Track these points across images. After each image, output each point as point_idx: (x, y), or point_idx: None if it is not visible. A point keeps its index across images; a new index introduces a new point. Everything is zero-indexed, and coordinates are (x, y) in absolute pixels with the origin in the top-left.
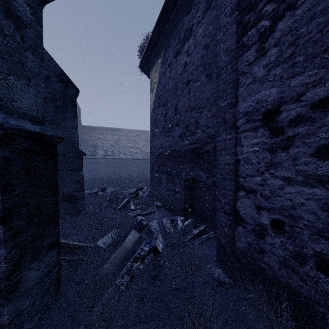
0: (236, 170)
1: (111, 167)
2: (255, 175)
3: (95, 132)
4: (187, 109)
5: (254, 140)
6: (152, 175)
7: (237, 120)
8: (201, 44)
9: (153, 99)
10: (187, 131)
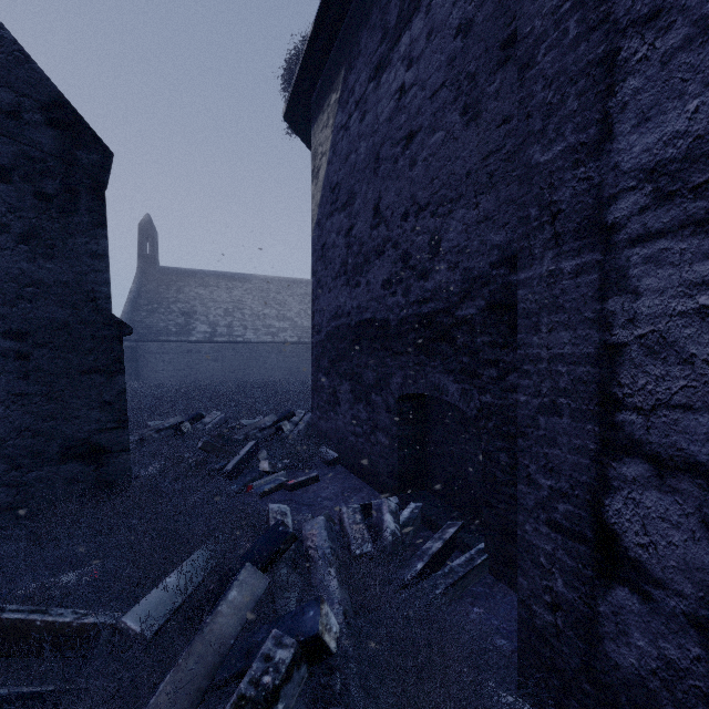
0: (606, 383)
1: (225, 361)
2: (705, 405)
3: (191, 283)
4: (408, 210)
5: (699, 268)
6: (316, 382)
7: (609, 201)
8: (447, 26)
9: (320, 197)
10: (406, 269)
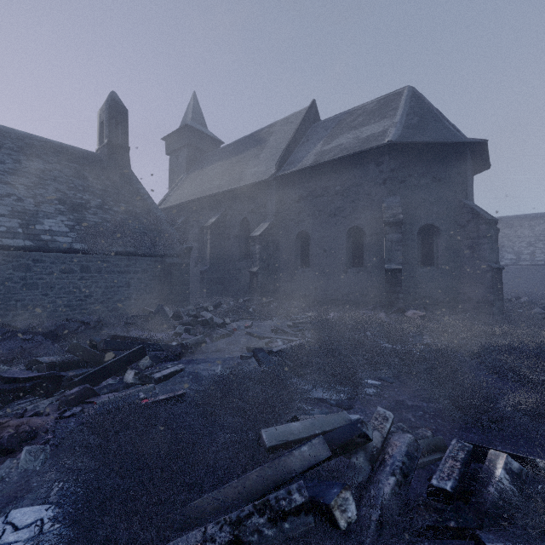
0: None
1: (527, 278)
2: None
3: (498, 227)
4: None
5: None
6: None
7: None
8: None
9: None
10: None
